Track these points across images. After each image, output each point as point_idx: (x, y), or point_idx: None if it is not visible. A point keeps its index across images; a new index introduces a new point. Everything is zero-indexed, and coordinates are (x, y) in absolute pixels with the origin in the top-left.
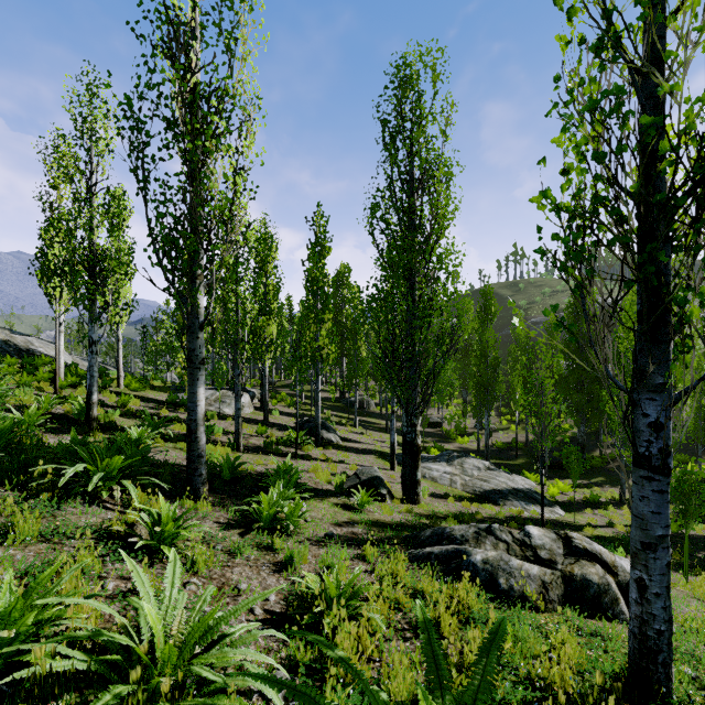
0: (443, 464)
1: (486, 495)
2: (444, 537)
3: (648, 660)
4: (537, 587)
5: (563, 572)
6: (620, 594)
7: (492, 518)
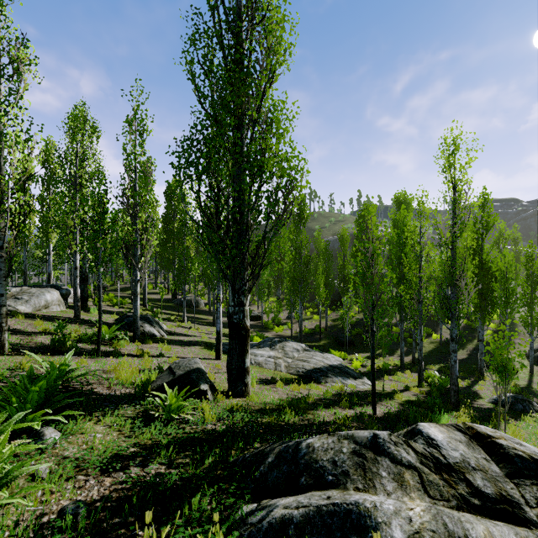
0: (266, 349)
1: (309, 374)
2: (301, 466)
3: None
4: None
5: None
6: None
7: (322, 399)
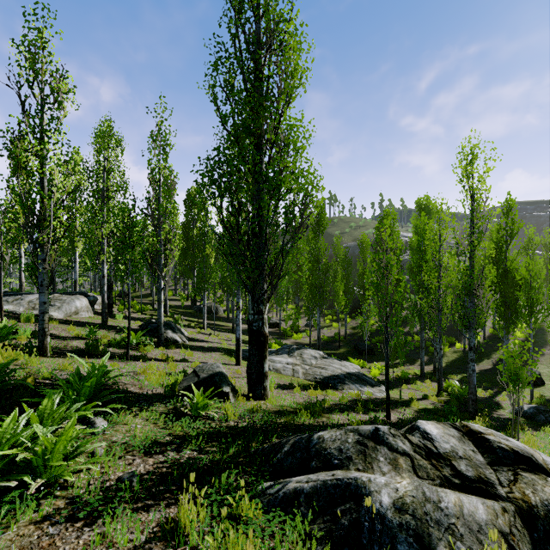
0: (285, 356)
1: (326, 381)
2: (312, 453)
3: None
4: None
5: (516, 503)
6: None
7: (338, 404)
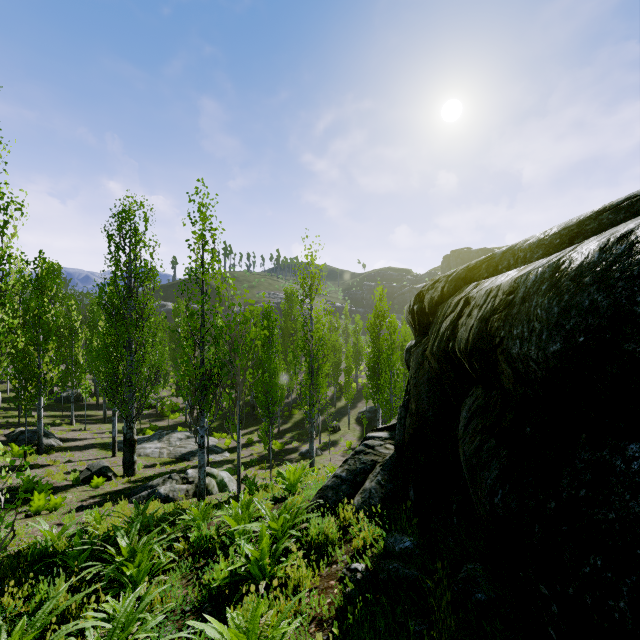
0: (155, 442)
1: (183, 456)
2: (148, 487)
3: (200, 496)
4: (184, 492)
5: (196, 484)
6: (217, 485)
7: (183, 470)
